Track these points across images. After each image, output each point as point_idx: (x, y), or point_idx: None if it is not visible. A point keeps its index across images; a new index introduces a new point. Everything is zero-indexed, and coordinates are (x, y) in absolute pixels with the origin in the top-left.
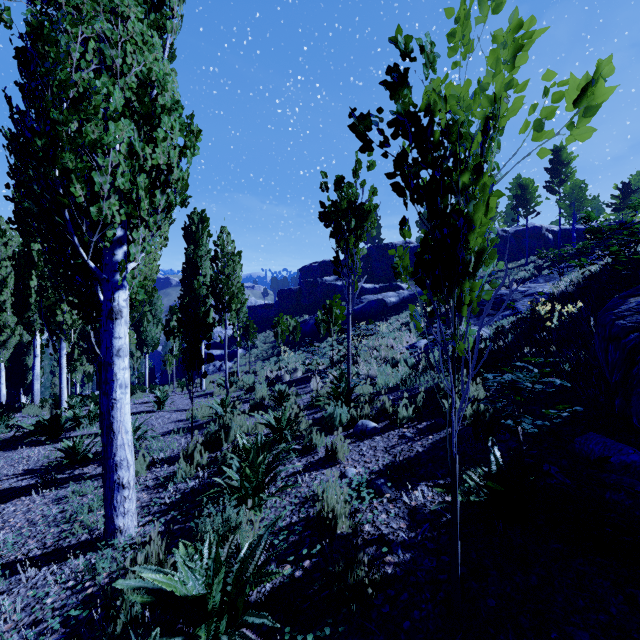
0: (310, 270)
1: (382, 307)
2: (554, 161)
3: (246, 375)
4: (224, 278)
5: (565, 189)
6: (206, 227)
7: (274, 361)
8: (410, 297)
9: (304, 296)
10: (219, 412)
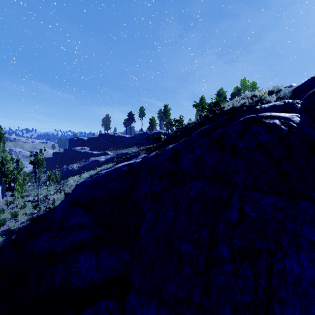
0: (73, 141)
1: (97, 163)
2: (164, 110)
3: (19, 199)
4: (6, 169)
5: (166, 121)
6: (2, 140)
7: (40, 190)
8: (110, 158)
9: (66, 156)
10: (0, 213)
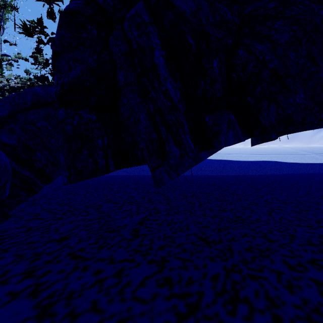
0: None
1: None
2: None
3: None
4: None
5: None
6: None
7: None
8: None
9: None
10: None
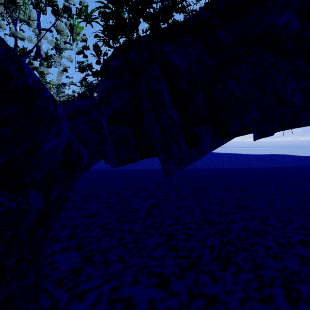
0: None
1: None
2: None
3: None
4: None
5: None
6: None
7: None
8: None
9: None
10: None
